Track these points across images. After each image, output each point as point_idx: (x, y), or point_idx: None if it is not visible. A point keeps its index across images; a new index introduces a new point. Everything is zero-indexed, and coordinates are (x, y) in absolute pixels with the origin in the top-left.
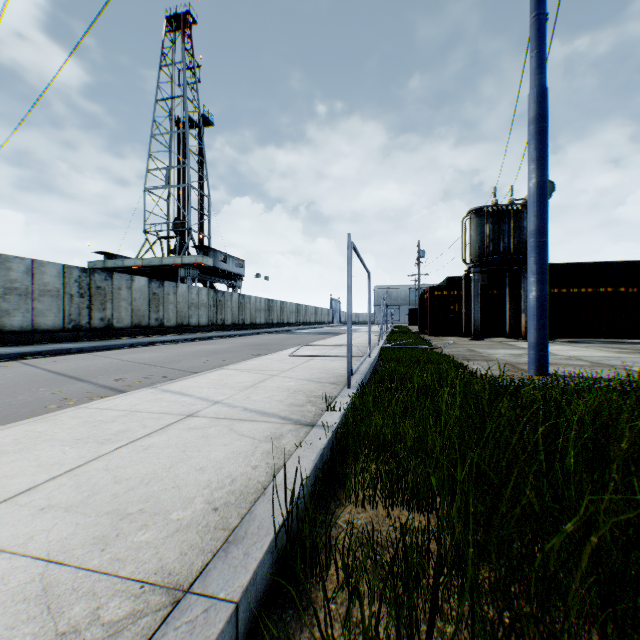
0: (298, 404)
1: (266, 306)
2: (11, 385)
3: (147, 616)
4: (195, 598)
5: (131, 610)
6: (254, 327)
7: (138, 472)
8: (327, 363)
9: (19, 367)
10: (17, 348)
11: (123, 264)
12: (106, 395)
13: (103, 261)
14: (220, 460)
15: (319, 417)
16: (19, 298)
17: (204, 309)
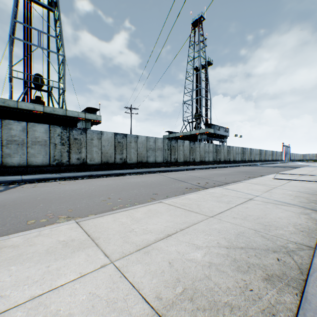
0: (304, 202)
1: (241, 151)
2: (165, 181)
3: (305, 250)
4: None
5: (297, 247)
6: (235, 162)
7: (253, 214)
8: (303, 184)
9: (159, 175)
10: (153, 169)
11: (175, 135)
12: (199, 188)
13: (168, 135)
14: (284, 217)
15: None
16: (151, 151)
17: (211, 154)
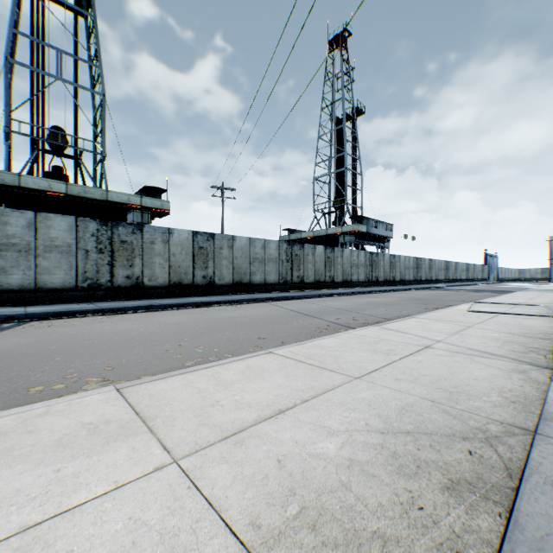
0: (518, 351)
1: (414, 264)
2: (280, 316)
3: (518, 435)
4: (544, 437)
5: (505, 430)
6: (403, 283)
7: (430, 373)
8: (518, 320)
9: (271, 306)
10: (260, 295)
11: (300, 236)
12: (340, 328)
13: (288, 235)
14: (484, 377)
15: (552, 364)
16: (258, 264)
17: (362, 268)
